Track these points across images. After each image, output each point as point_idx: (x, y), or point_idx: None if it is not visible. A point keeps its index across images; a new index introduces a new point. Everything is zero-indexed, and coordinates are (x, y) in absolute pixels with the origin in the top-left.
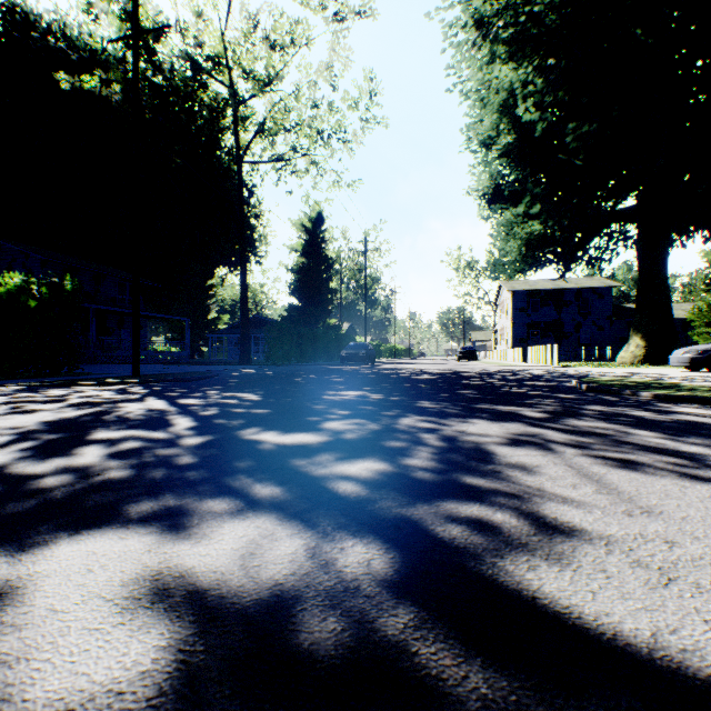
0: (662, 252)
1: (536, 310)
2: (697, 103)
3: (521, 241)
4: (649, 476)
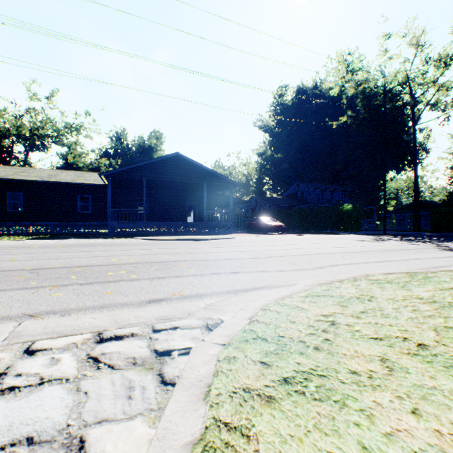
0: None
1: None
2: None
3: None
4: None
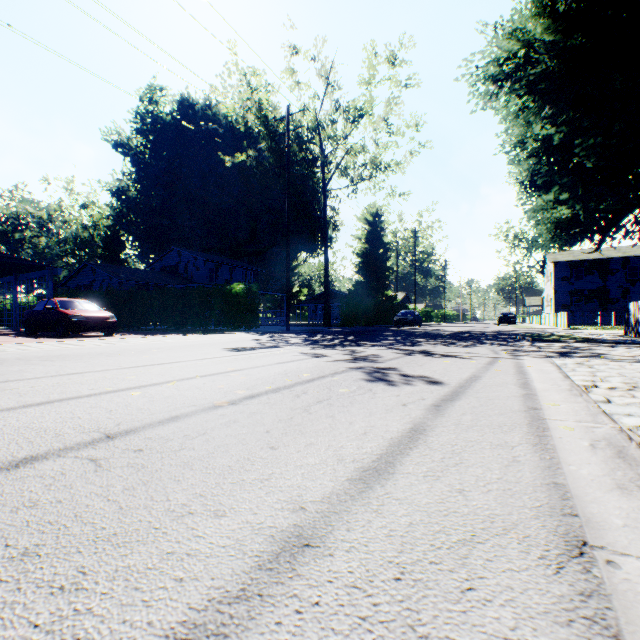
0: None
1: (579, 278)
2: None
3: (549, 224)
4: (448, 346)
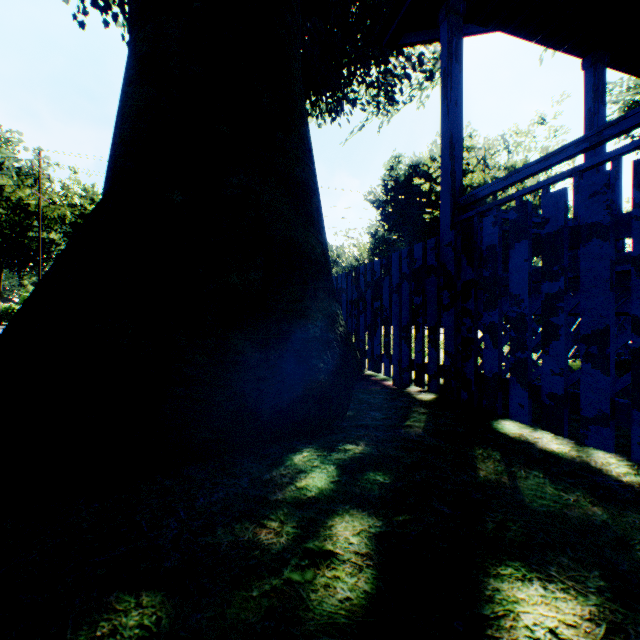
0: None
1: None
2: None
3: None
4: None
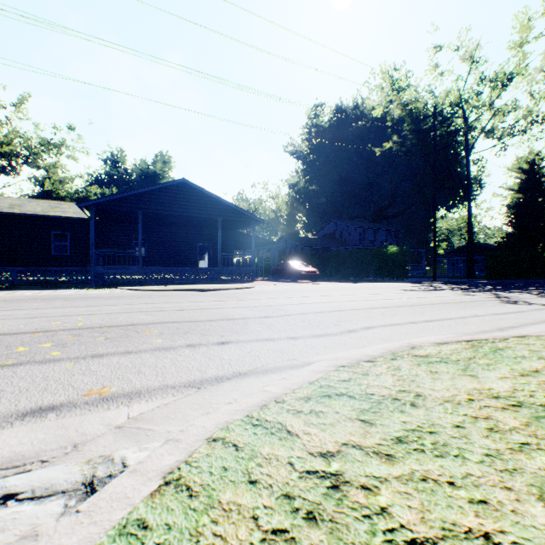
0: None
1: None
2: None
3: None
4: None
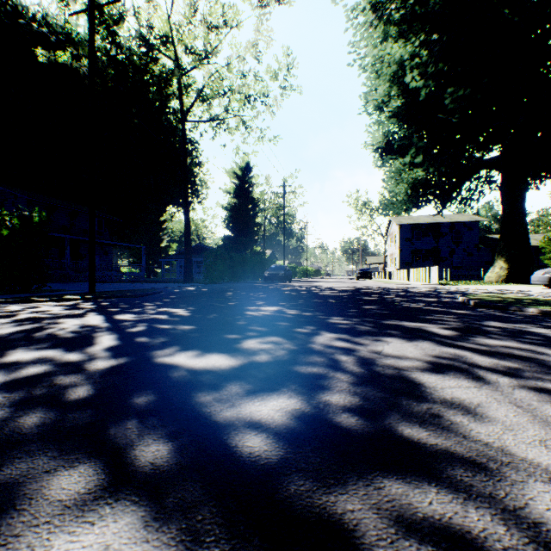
0: (521, 193)
1: (418, 240)
2: (550, 73)
3: (408, 184)
4: None
